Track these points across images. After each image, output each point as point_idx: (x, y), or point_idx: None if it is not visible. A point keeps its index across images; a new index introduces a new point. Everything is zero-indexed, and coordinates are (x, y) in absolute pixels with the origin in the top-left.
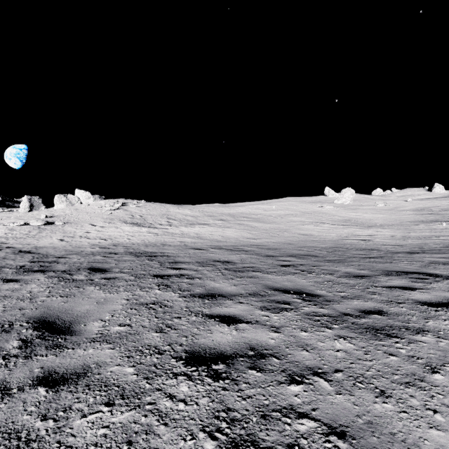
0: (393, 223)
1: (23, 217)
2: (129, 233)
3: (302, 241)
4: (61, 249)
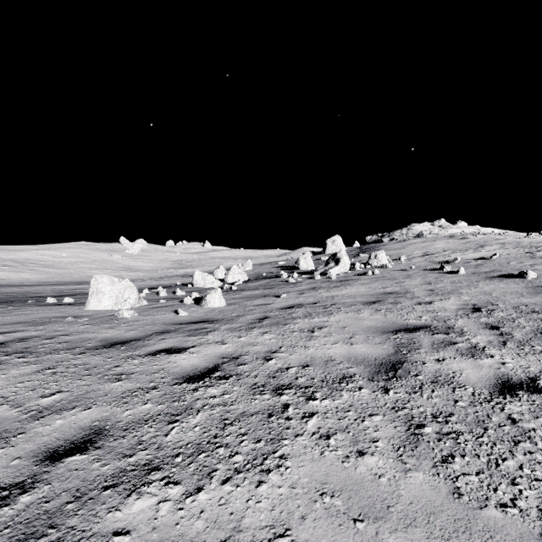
0: (152, 269)
1: None
2: None
3: (86, 279)
4: None
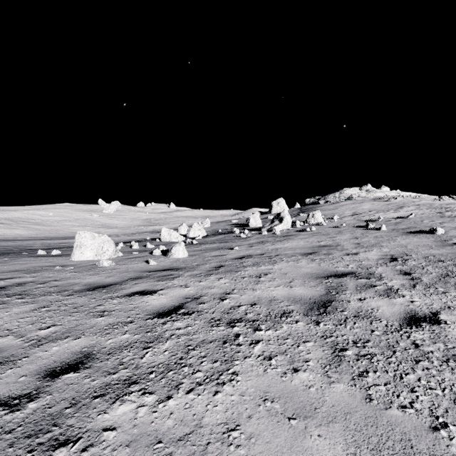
0: (126, 226)
1: None
2: None
3: (69, 235)
4: None
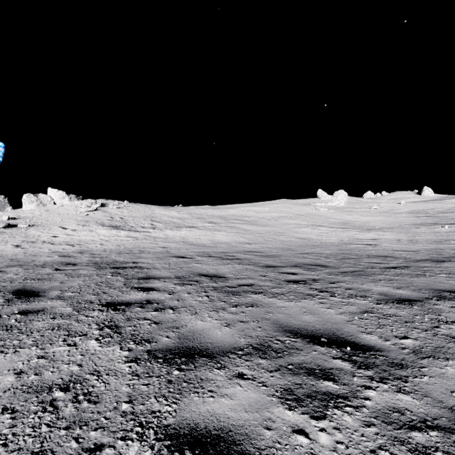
0: (392, 226)
1: None
2: (104, 237)
3: (302, 246)
4: (7, 258)
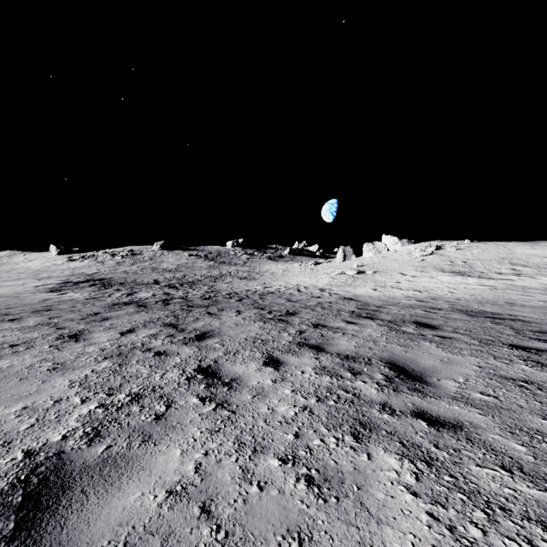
0: None
1: (339, 267)
2: (449, 284)
3: None
4: (376, 299)
